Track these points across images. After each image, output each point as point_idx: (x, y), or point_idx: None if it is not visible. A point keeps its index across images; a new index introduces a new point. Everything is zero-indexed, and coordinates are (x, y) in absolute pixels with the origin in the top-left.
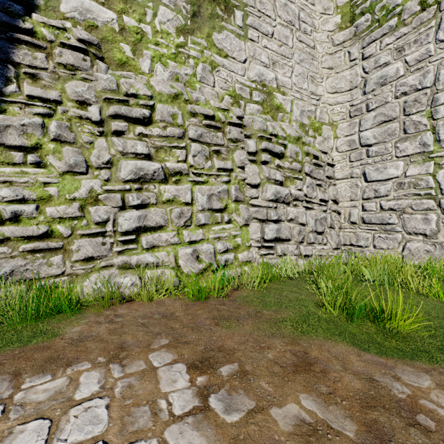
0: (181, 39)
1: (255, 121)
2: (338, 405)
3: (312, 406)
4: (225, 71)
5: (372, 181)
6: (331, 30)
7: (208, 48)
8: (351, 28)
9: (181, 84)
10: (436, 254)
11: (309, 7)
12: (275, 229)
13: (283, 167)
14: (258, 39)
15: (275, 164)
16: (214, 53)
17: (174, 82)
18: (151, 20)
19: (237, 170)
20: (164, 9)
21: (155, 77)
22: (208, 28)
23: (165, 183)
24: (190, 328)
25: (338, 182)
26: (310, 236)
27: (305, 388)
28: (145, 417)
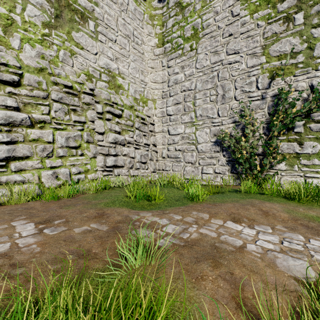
0: (46, 31)
1: (102, 93)
2: (106, 224)
3: (94, 226)
4: (82, 58)
5: (171, 134)
6: (153, 46)
7: (68, 41)
8: (163, 48)
9: (46, 62)
10: (195, 172)
11: (140, 29)
12: (113, 160)
13: (121, 123)
14: (105, 41)
15: (115, 121)
16: (73, 44)
17: (40, 60)
18: (20, 12)
19: (89, 123)
20: (31, 7)
21: (24, 53)
22: (68, 27)
23: (32, 128)
24: (42, 211)
25: (156, 134)
26: (137, 165)
27: (95, 222)
28: (5, 239)
